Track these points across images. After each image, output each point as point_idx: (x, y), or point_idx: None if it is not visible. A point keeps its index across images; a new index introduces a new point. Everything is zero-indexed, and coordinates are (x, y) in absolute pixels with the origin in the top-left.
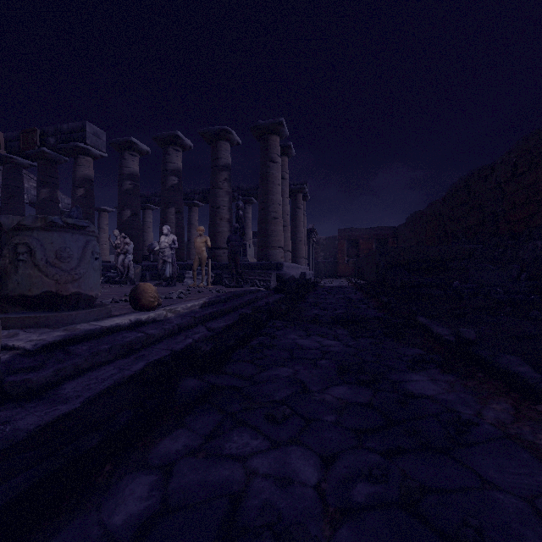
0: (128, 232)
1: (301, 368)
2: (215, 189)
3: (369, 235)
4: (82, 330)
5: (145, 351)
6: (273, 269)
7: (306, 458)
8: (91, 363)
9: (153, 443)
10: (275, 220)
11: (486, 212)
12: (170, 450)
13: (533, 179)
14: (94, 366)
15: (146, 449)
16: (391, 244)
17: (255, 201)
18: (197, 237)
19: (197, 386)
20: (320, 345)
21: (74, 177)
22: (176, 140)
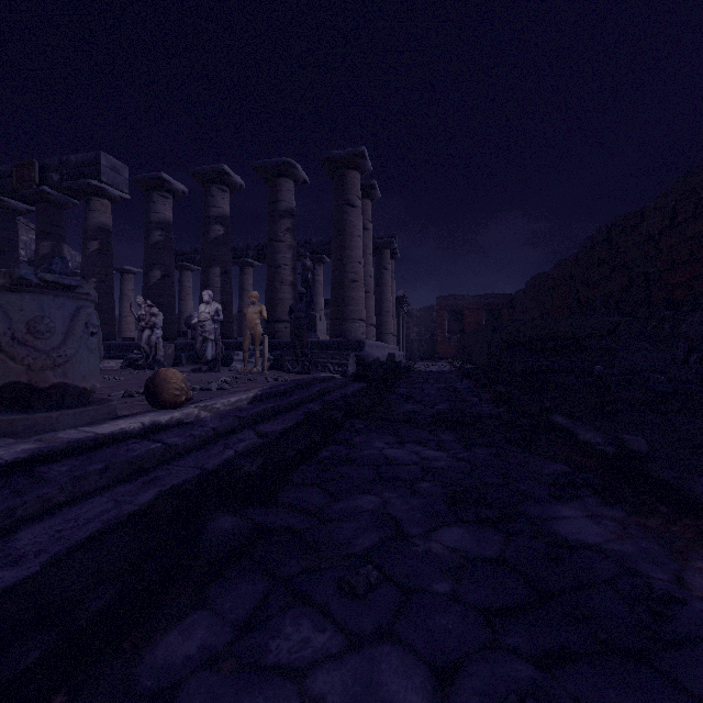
0: (157, 299)
1: (393, 496)
2: (274, 242)
3: (477, 305)
4: (64, 441)
5: (160, 471)
6: (351, 349)
7: (406, 672)
8: (72, 494)
9: (150, 640)
10: (354, 284)
11: (634, 274)
12: (176, 657)
13: (700, 228)
14: (76, 497)
15: (136, 653)
16: (506, 316)
17: (327, 259)
18: (249, 306)
19: (235, 529)
20: (419, 457)
21: (85, 226)
22: (222, 176)
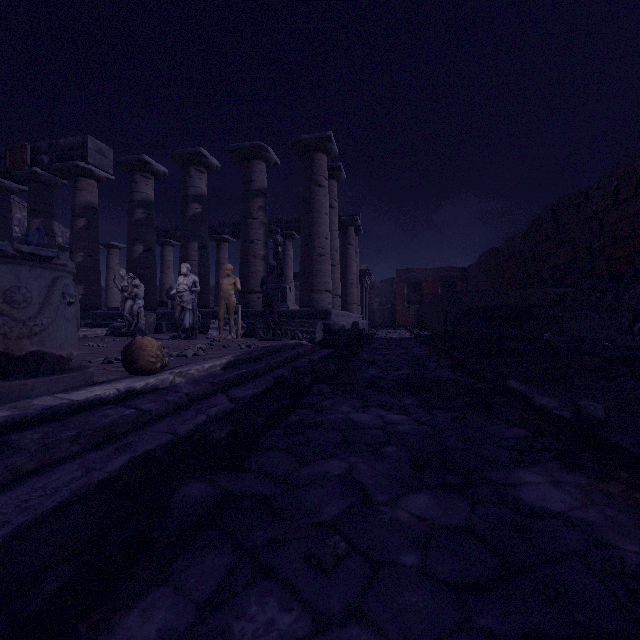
0: (140, 272)
1: (359, 461)
2: (247, 219)
3: (434, 278)
4: (39, 408)
5: (133, 437)
6: (318, 318)
7: None
8: (42, 462)
9: (109, 622)
10: (321, 258)
11: (579, 249)
12: None
13: None
14: (46, 465)
15: (93, 637)
16: (460, 288)
17: (297, 235)
18: (224, 278)
19: (203, 496)
20: (383, 421)
21: (73, 204)
22: (199, 158)
